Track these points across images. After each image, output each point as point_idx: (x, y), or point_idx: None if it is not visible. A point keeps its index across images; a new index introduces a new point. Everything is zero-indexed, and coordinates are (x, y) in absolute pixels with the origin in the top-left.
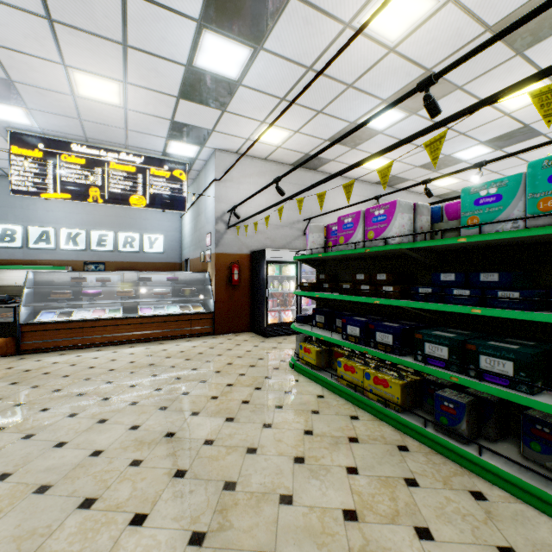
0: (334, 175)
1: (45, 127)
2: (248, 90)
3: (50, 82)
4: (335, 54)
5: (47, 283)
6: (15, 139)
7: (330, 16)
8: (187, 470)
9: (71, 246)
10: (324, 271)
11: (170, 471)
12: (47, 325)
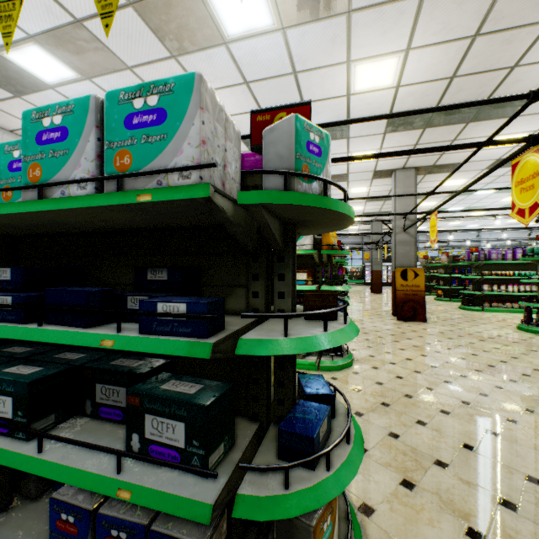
0: None
1: None
2: None
3: None
4: None
5: None
6: None
7: None
8: None
9: None
10: None
11: None
12: None
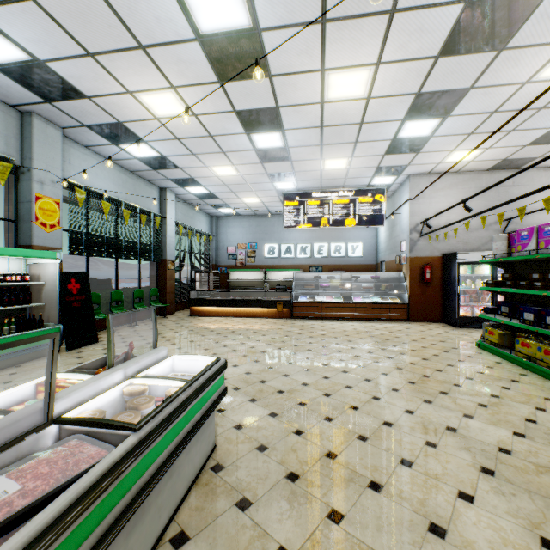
0: (510, 201)
1: (300, 187)
2: (438, 138)
3: (311, 168)
4: (506, 122)
5: (300, 279)
6: (286, 197)
7: (507, 85)
8: (402, 368)
9: (302, 255)
10: (511, 271)
11: (393, 367)
12: (304, 303)
